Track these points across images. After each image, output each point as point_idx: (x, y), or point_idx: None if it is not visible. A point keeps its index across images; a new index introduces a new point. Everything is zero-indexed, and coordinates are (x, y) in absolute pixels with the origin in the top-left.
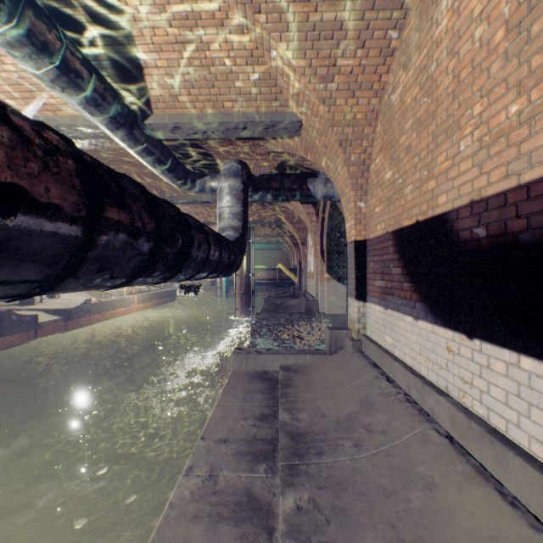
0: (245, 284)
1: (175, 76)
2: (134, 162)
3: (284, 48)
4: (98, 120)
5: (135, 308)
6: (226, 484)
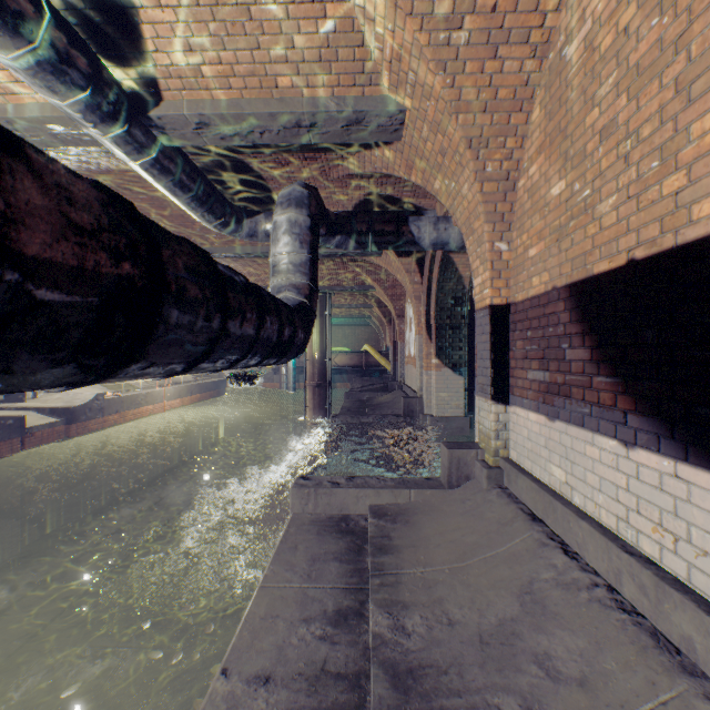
0: (319, 373)
1: (192, 26)
2: (151, 193)
3: None
4: (66, 103)
5: (168, 405)
6: None
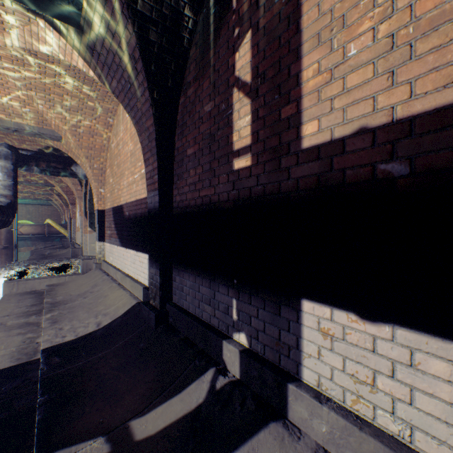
0: (6, 239)
1: None
2: None
3: (49, 107)
4: None
5: None
6: (13, 323)
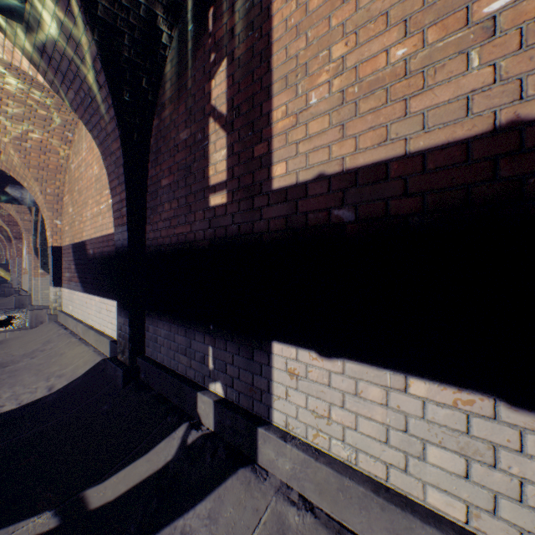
0: None
1: None
2: None
3: None
4: None
5: None
6: None
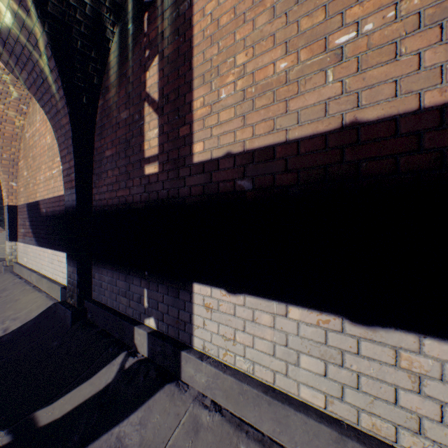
0: None
1: None
2: None
3: None
4: None
5: None
6: None
